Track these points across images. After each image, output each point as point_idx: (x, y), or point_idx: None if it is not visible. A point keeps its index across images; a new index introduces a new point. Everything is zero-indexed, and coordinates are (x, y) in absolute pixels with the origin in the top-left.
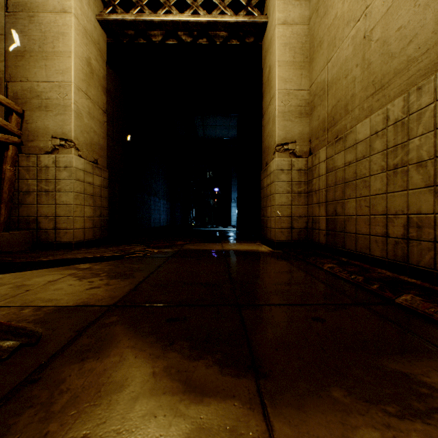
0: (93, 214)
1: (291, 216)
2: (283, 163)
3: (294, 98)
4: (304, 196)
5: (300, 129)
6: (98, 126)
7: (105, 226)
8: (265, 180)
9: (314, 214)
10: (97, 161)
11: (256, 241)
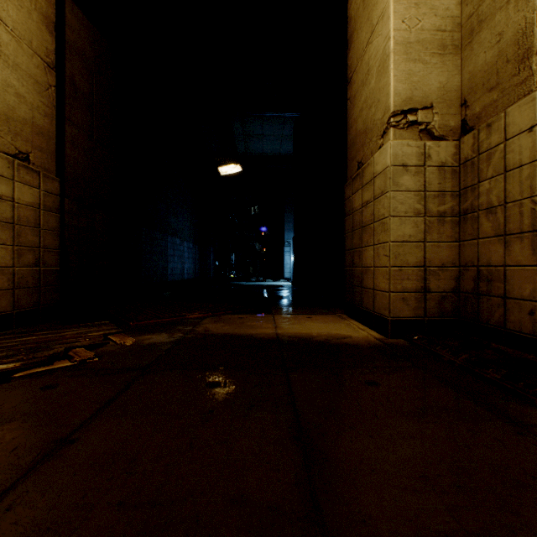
0: (12, 261)
1: (425, 265)
2: (407, 152)
3: (429, 13)
4: (452, 221)
5: (441, 80)
6: (32, 88)
7: (51, 285)
8: (358, 195)
9: (485, 261)
10: (27, 156)
11: (334, 310)
